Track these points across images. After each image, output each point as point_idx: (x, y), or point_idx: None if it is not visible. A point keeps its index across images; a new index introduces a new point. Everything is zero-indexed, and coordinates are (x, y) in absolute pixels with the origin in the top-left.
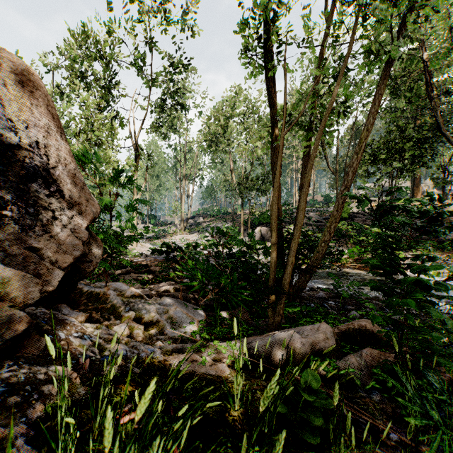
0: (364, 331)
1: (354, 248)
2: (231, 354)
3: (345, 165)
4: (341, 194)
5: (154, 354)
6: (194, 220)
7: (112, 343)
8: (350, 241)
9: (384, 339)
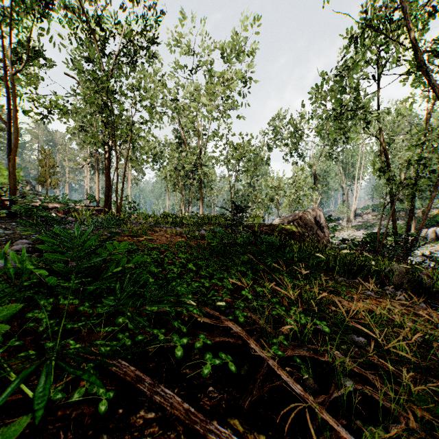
0: None
1: None
2: None
3: None
4: (420, 223)
5: None
6: (361, 217)
7: None
8: None
9: None
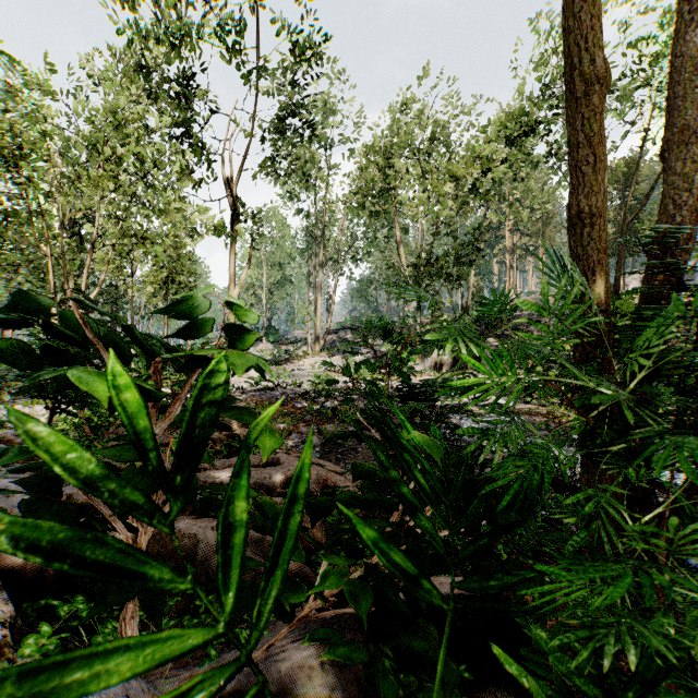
0: None
1: None
2: None
3: (624, 221)
4: None
5: None
6: (337, 335)
7: None
8: None
9: None
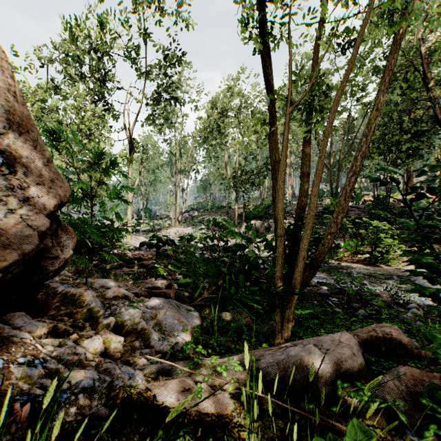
0: (390, 340)
1: (350, 242)
2: (233, 376)
3: (340, 158)
4: (350, 181)
5: (134, 380)
6: (189, 214)
7: (45, 399)
8: (345, 235)
9: (414, 349)
